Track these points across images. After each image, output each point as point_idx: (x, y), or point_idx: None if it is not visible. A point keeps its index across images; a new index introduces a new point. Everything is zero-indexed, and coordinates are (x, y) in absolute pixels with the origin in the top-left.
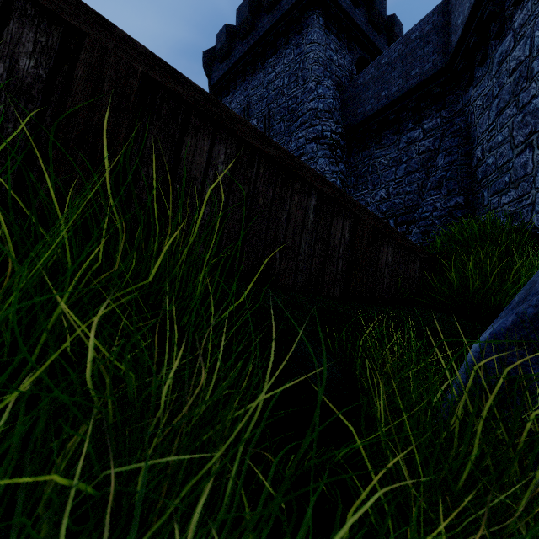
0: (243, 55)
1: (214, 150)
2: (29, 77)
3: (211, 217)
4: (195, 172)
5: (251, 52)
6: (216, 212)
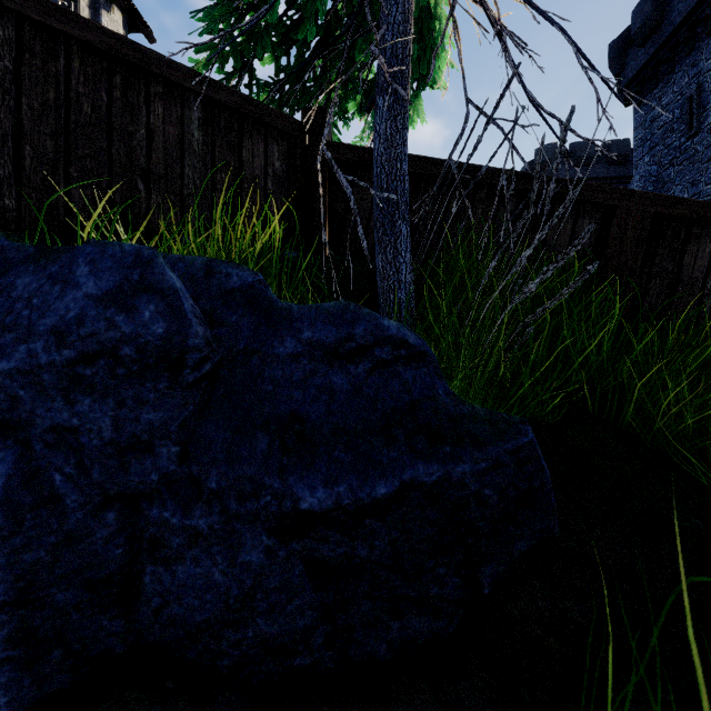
0: (688, 13)
1: None
2: (586, 246)
3: None
4: (696, 273)
5: (706, 1)
6: None
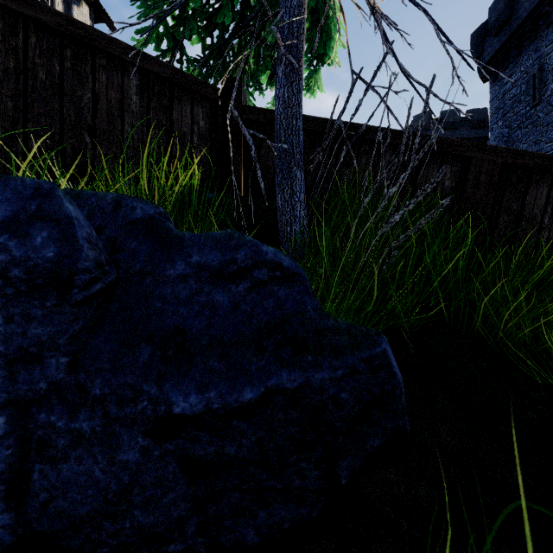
0: (532, 10)
1: (551, 191)
2: (448, 189)
3: (549, 239)
4: (536, 210)
5: (546, 0)
6: (552, 235)
